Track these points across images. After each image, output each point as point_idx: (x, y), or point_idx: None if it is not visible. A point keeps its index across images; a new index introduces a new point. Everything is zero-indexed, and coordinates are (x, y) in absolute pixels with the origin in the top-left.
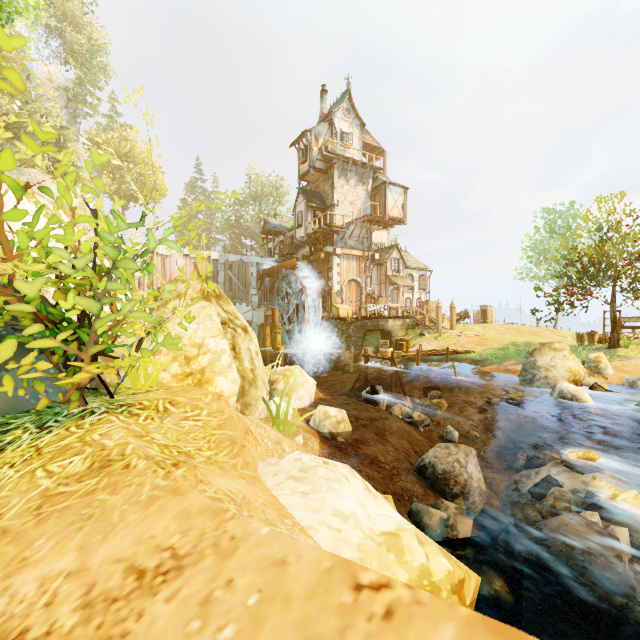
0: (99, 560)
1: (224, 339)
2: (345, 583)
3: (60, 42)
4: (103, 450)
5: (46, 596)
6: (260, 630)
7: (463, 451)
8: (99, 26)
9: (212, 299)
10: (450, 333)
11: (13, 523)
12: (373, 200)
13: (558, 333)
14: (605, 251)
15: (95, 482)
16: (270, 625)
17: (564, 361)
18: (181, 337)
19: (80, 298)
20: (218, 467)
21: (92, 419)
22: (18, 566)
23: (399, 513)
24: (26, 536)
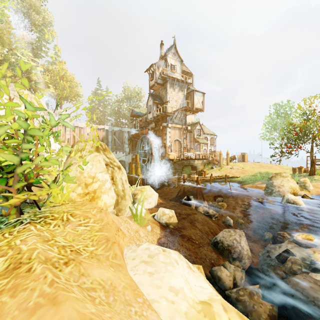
0: None
1: (107, 173)
2: None
3: (28, 20)
4: (19, 253)
5: None
6: None
7: (238, 233)
8: (48, 12)
9: (101, 151)
10: (226, 167)
11: None
12: (187, 99)
13: (281, 167)
14: (307, 125)
15: (5, 283)
16: None
17: (288, 183)
18: (83, 172)
19: (4, 154)
20: (96, 260)
21: (19, 228)
22: None
23: (204, 270)
24: None
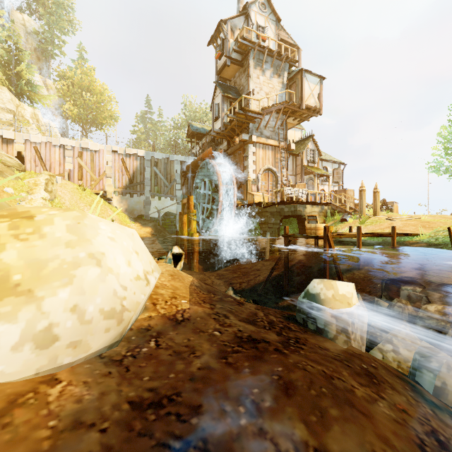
0: None
1: None
2: None
3: None
4: None
5: None
6: None
7: None
8: None
9: None
10: (377, 217)
11: None
12: (288, 92)
13: None
14: None
15: None
16: None
17: None
18: None
19: None
20: None
21: None
22: None
23: None
24: None
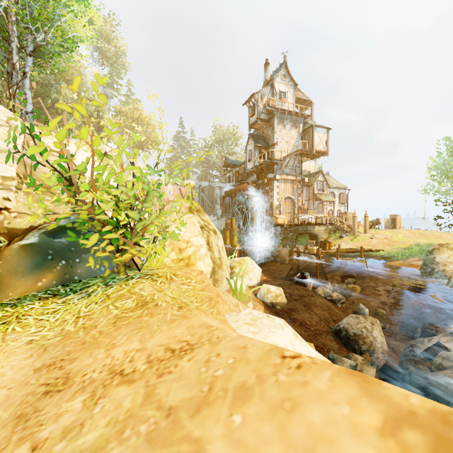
0: (151, 345)
1: (202, 238)
2: (277, 355)
3: (99, 52)
4: (142, 297)
5: (129, 358)
6: (235, 371)
7: (370, 321)
8: (121, 38)
9: (194, 212)
10: (364, 236)
11: (103, 329)
12: (303, 139)
13: None
14: None
15: (141, 312)
16: (240, 370)
17: None
18: None
19: (130, 212)
20: (203, 312)
21: (133, 281)
22: (112, 346)
23: None
24: (112, 334)
